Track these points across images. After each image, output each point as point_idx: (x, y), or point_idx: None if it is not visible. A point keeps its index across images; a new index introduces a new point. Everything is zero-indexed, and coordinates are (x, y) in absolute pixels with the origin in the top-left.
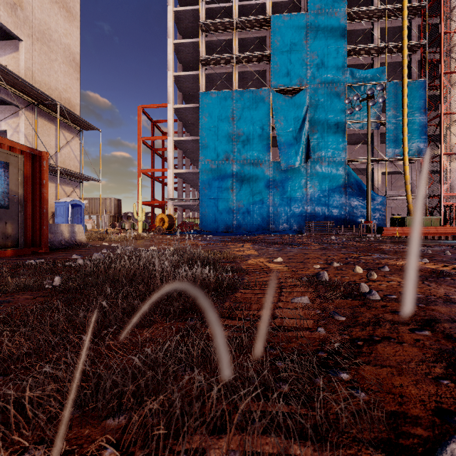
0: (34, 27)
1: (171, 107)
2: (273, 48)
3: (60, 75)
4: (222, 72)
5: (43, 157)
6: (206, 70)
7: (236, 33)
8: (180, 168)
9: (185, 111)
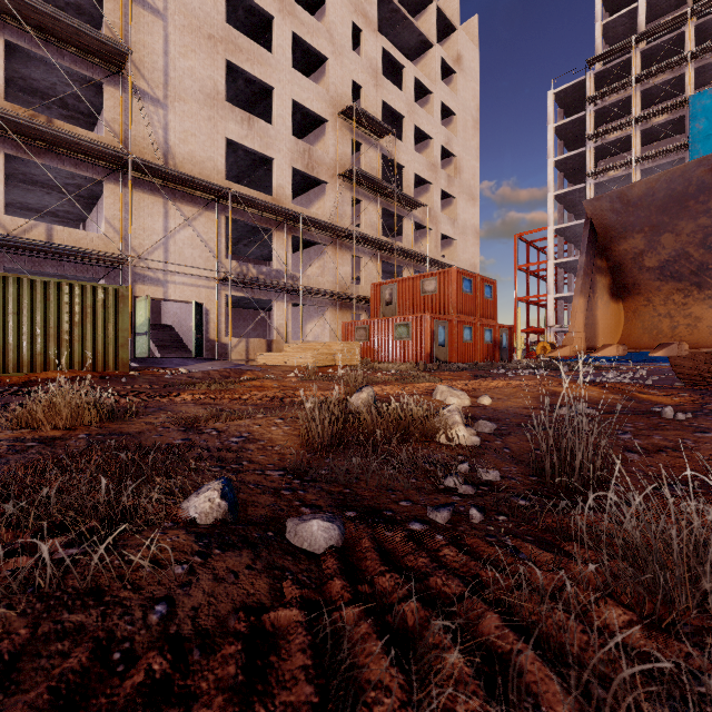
0: (460, 227)
1: (551, 230)
2: (693, 134)
3: (470, 248)
4: (617, 176)
5: (512, 328)
6: (595, 180)
7: (636, 126)
8: (561, 289)
9: (568, 228)
